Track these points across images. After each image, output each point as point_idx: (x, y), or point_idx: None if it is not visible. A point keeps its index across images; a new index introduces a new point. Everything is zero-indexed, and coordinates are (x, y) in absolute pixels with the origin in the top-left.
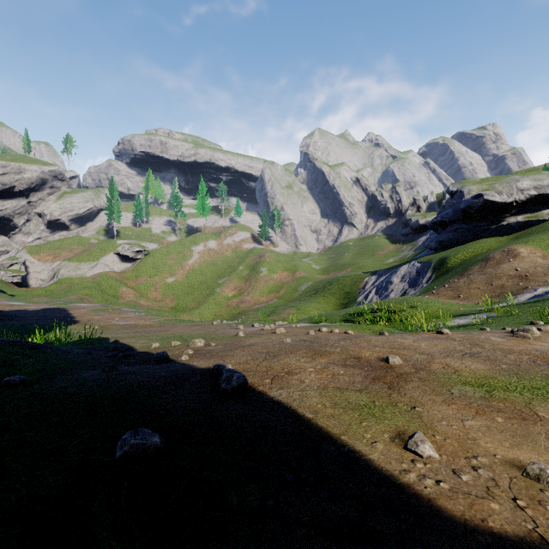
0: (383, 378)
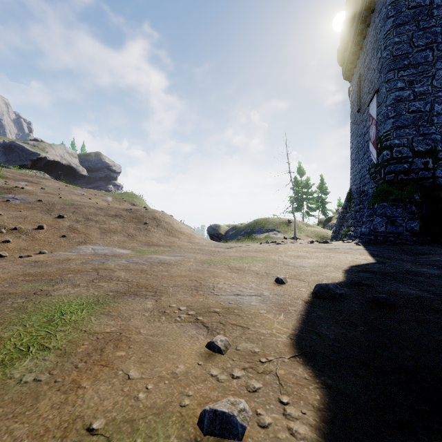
0: None
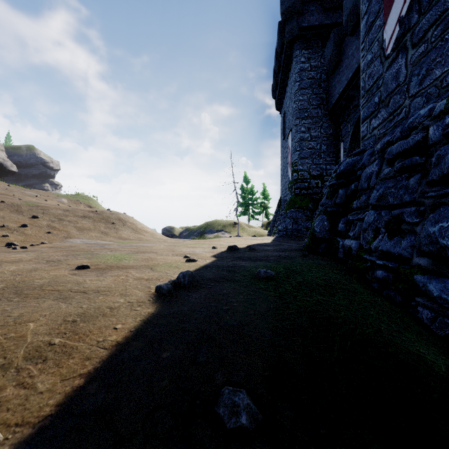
0: (125, 267)
